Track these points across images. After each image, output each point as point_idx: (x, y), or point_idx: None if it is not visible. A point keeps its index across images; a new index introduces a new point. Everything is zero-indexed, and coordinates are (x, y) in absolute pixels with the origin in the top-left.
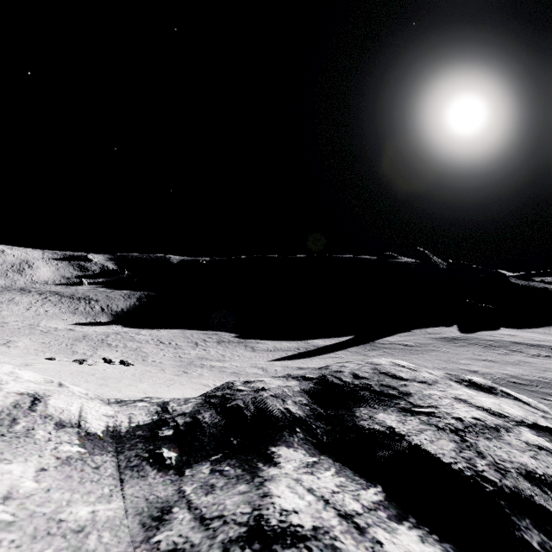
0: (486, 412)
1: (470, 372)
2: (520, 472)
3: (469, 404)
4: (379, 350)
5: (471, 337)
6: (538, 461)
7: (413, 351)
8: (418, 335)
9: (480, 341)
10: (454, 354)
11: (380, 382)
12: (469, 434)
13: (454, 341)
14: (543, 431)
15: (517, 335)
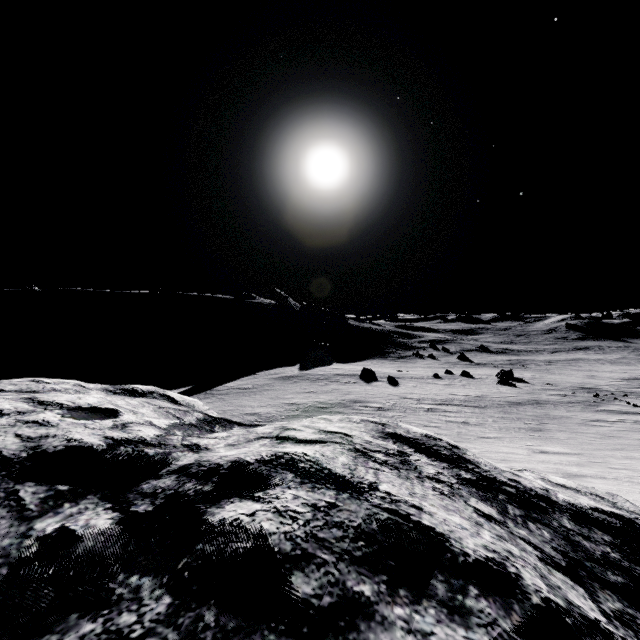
0: (34, 404)
1: (289, 404)
2: None
3: (28, 400)
4: (213, 397)
5: (306, 374)
6: None
7: (248, 393)
8: (261, 377)
9: (312, 377)
10: (284, 390)
11: None
12: None
13: (290, 379)
14: (85, 411)
15: (342, 368)
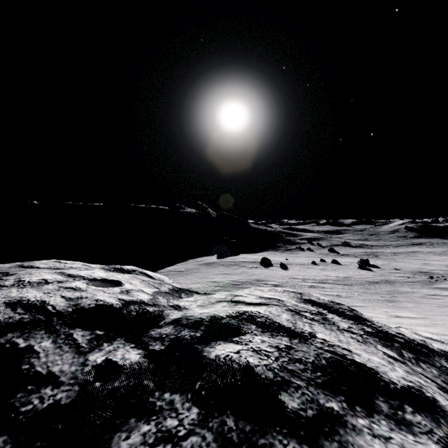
0: (65, 276)
1: (212, 282)
2: (10, 301)
3: (60, 274)
4: None
5: (222, 261)
6: (47, 294)
7: (182, 274)
8: (190, 263)
9: (226, 263)
10: (207, 272)
11: (0, 271)
12: (7, 287)
13: (211, 265)
14: (100, 281)
15: (247, 257)
